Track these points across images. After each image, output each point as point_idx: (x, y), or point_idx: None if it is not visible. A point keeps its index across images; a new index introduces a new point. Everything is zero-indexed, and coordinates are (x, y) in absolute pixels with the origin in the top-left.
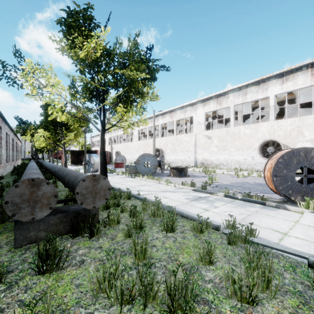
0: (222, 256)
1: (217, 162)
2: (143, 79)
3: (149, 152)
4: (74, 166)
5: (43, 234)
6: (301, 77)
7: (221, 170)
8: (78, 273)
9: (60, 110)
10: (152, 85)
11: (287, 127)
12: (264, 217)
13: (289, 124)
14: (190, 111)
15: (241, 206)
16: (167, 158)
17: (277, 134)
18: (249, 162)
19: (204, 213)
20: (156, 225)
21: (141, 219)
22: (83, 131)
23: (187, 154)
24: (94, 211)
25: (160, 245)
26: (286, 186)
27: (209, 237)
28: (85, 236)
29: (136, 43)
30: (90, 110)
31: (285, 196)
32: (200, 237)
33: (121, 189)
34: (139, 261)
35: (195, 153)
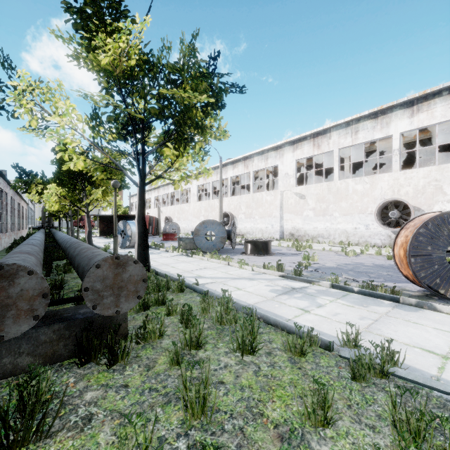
0: (345, 406)
1: (314, 233)
2: (204, 106)
3: (213, 218)
4: (104, 239)
5: (28, 361)
6: (441, 106)
7: (319, 244)
8: (77, 447)
9: (74, 152)
10: (218, 115)
11: (419, 181)
12: (402, 324)
13: (422, 176)
14: (273, 158)
15: (361, 304)
16: (240, 227)
17: (404, 191)
18: (362, 232)
19: (303, 316)
20: (224, 339)
21: (198, 331)
22: (112, 186)
23: (269, 221)
24: (120, 316)
25: (231, 380)
26: (432, 272)
27: (317, 364)
28: (101, 363)
29: (192, 49)
30: (121, 151)
31: (429, 287)
32: (300, 364)
33: (169, 276)
34: (193, 418)
35: (281, 220)
